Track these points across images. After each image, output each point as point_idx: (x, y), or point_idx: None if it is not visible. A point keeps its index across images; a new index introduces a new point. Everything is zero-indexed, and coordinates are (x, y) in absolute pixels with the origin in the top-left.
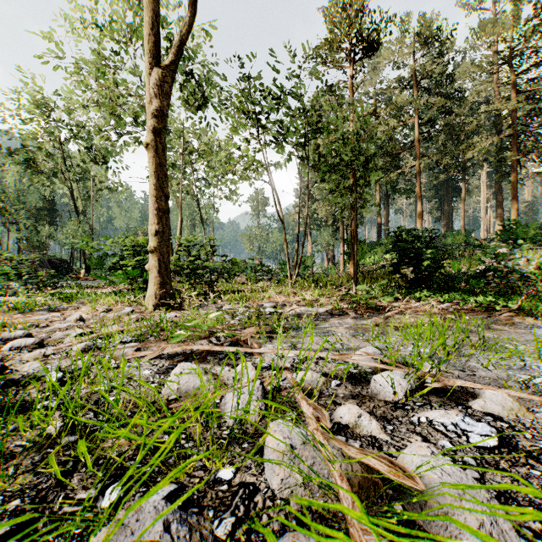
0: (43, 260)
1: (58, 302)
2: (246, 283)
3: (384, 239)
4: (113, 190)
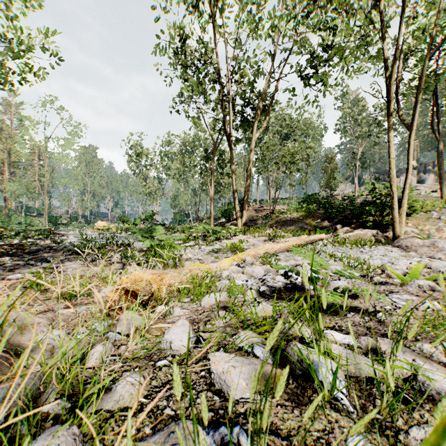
0: None
1: None
2: None
3: None
4: None
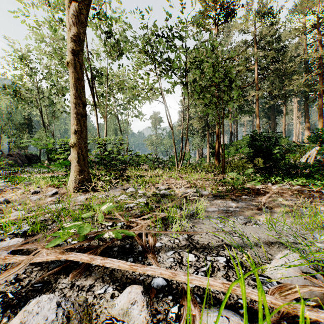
0: (22, 155)
1: (10, 184)
2: (147, 169)
3: (235, 141)
4: (66, 111)
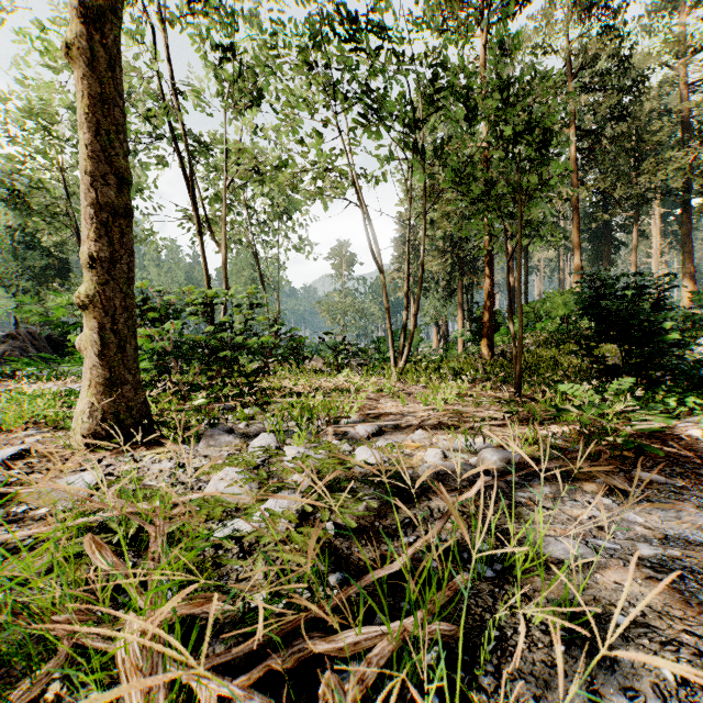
0: (39, 336)
1: None
2: (322, 370)
3: (525, 305)
4: (141, 238)
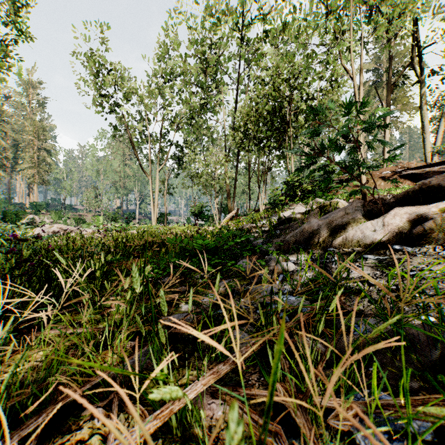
0: None
1: None
2: None
3: None
4: None
